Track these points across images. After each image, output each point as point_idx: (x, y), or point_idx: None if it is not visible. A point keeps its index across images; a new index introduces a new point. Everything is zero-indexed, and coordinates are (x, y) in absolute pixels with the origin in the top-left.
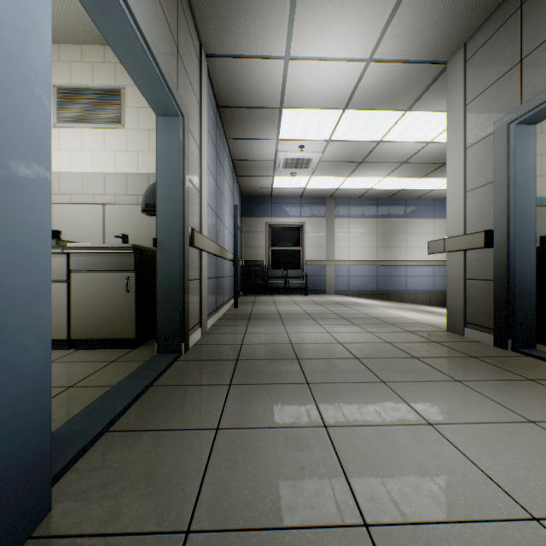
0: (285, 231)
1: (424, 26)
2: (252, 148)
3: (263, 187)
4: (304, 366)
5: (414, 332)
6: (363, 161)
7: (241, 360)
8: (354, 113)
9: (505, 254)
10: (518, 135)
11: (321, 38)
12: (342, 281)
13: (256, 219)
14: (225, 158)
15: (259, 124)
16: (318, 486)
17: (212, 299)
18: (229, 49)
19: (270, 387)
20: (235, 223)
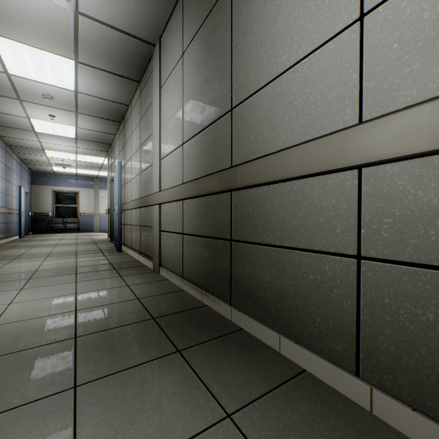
0: (66, 195)
1: (90, 145)
2: (33, 157)
3: (47, 169)
4: (36, 246)
5: (94, 240)
6: (102, 167)
7: (13, 247)
8: (82, 156)
9: (110, 216)
10: (112, 184)
11: (53, 141)
12: (105, 224)
13: (44, 187)
14: (14, 162)
15: (34, 152)
16: (20, 252)
17: (3, 232)
18: (11, 137)
19: (20, 248)
20: (20, 195)
